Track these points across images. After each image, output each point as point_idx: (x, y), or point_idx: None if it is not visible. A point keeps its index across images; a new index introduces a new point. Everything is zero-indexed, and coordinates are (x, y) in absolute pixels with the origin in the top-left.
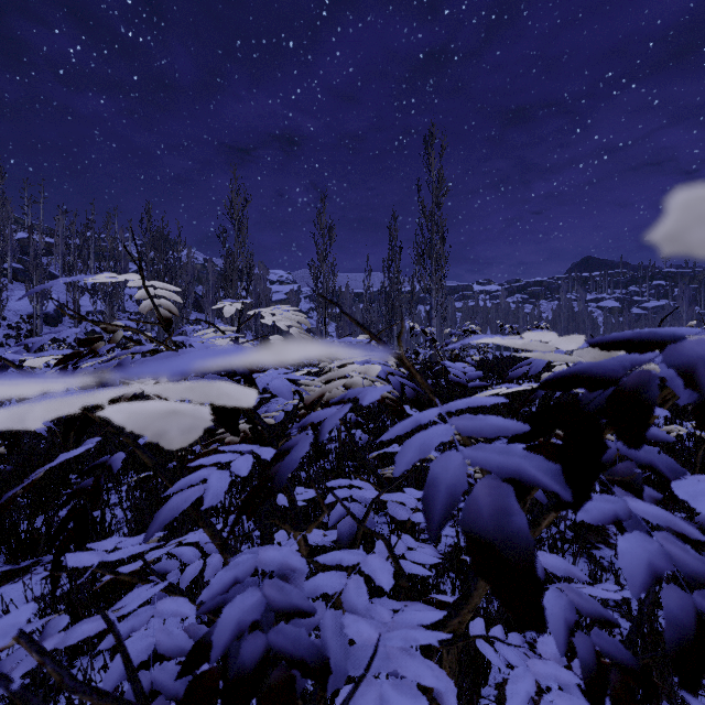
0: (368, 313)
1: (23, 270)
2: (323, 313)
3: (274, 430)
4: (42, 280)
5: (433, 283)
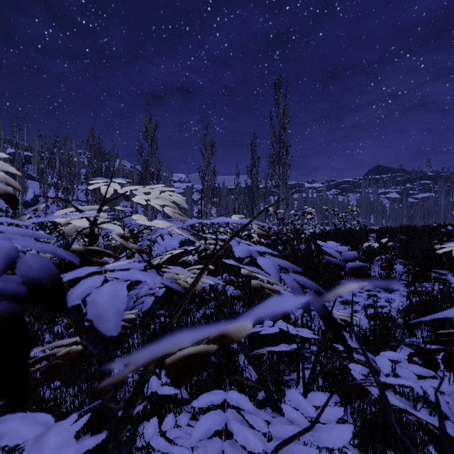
0: (237, 201)
1: (11, 173)
2: (207, 201)
3: (126, 336)
4: (22, 179)
5: (280, 181)
